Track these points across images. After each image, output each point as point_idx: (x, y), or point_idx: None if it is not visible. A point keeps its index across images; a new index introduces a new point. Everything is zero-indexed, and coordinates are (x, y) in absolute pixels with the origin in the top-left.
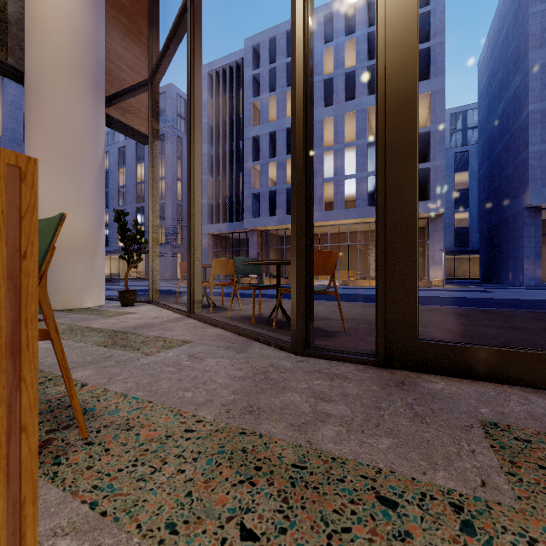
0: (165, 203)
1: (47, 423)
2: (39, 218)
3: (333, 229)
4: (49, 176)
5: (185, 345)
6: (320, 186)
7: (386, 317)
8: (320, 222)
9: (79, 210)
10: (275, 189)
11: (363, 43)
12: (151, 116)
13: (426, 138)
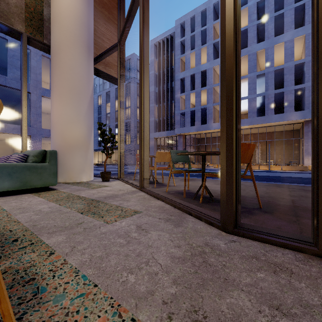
0: (130, 121)
1: None
2: (57, 129)
3: None
4: (62, 104)
5: (135, 215)
6: None
7: None
8: None
9: (79, 123)
10: (194, 109)
11: (254, 9)
12: (119, 64)
13: (302, 67)
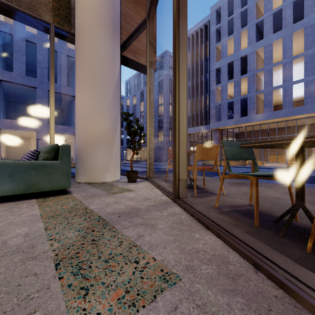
0: (163, 118)
1: None
2: (80, 122)
3: (279, 125)
4: (85, 93)
5: (163, 294)
6: (269, 93)
7: None
8: (269, 119)
9: (102, 114)
10: (232, 101)
11: None
12: (148, 42)
13: None
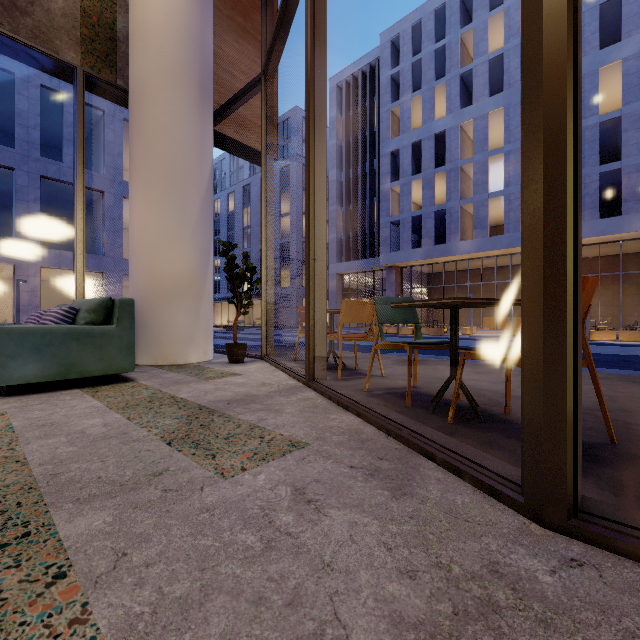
0: (290, 242)
1: None
2: (141, 256)
3: (501, 261)
4: (150, 205)
5: (292, 453)
6: (483, 204)
7: None
8: (482, 252)
9: (182, 244)
10: (420, 214)
11: None
12: (264, 120)
13: None
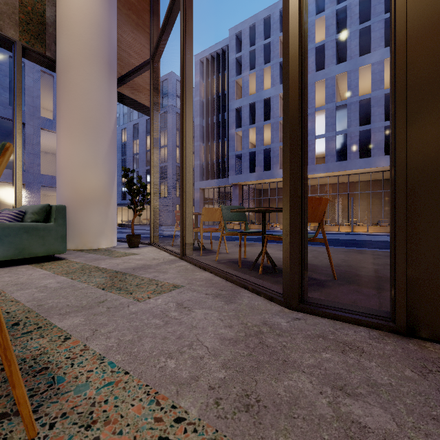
0: (167, 165)
1: (3, 400)
2: (66, 176)
3: None
4: (73, 141)
5: (175, 290)
6: None
7: (407, 274)
8: None
9: (96, 168)
10: (254, 150)
11: (332, 19)
12: (152, 89)
13: None
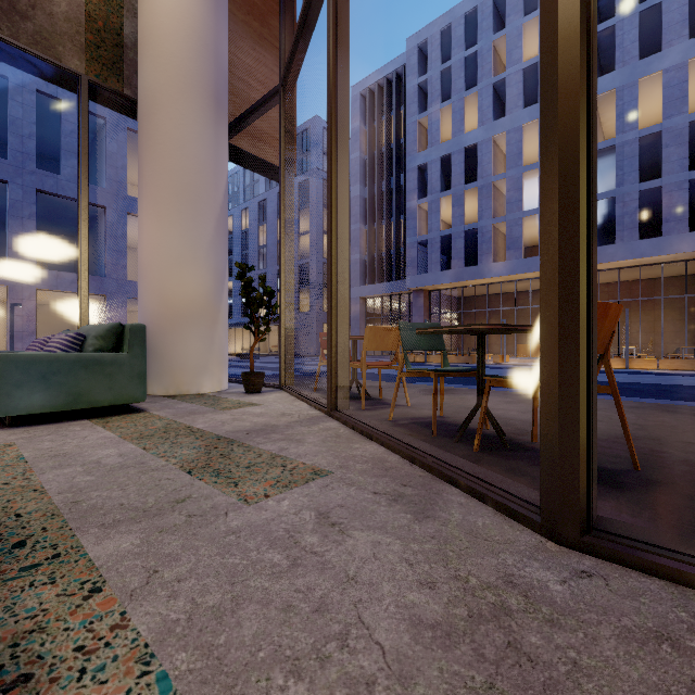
0: (310, 262)
1: None
2: (151, 279)
3: (536, 285)
4: (161, 224)
5: (315, 480)
6: (516, 223)
7: None
8: (516, 274)
9: (196, 266)
10: (450, 233)
11: None
12: (283, 134)
13: None
